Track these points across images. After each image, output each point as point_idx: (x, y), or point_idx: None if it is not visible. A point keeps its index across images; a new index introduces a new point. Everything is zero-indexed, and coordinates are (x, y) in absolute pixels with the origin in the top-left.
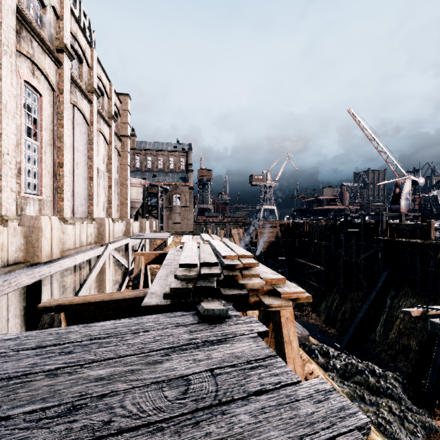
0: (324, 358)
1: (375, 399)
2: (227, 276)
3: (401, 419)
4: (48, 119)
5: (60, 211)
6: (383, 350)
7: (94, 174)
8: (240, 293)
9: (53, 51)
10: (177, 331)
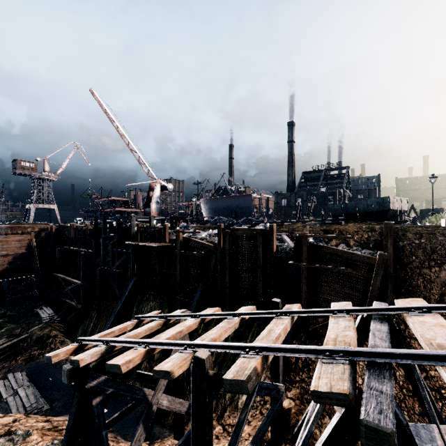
0: None
1: None
2: None
3: None
4: None
5: None
6: None
7: None
8: None
9: None
10: None
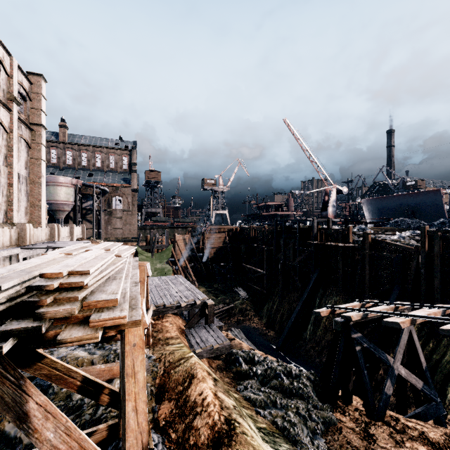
0: (249, 365)
1: (286, 402)
2: (25, 302)
3: (305, 419)
4: None
5: None
6: (312, 347)
7: None
8: (26, 326)
9: None
10: None
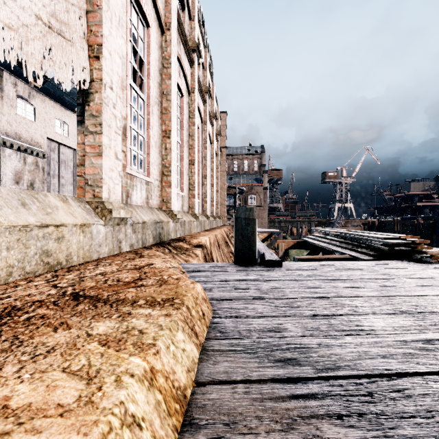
0: None
1: None
2: (410, 247)
3: None
4: (200, 145)
5: (205, 210)
6: None
7: (214, 181)
8: (425, 256)
9: (204, 96)
10: (413, 265)
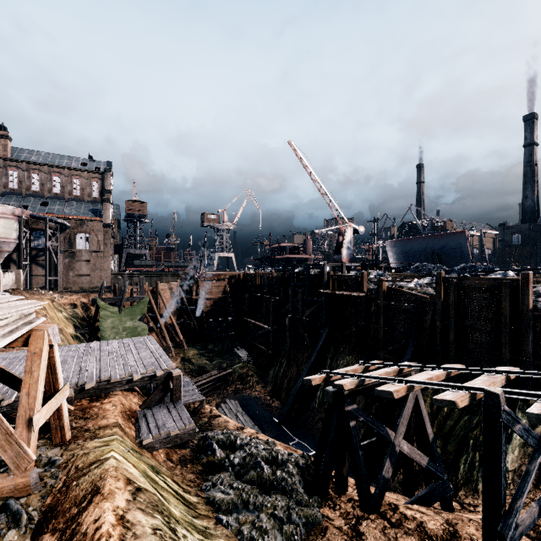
0: (226, 452)
1: (262, 501)
2: None
3: (281, 522)
4: None
5: None
6: (321, 418)
7: None
8: None
9: None
10: None
